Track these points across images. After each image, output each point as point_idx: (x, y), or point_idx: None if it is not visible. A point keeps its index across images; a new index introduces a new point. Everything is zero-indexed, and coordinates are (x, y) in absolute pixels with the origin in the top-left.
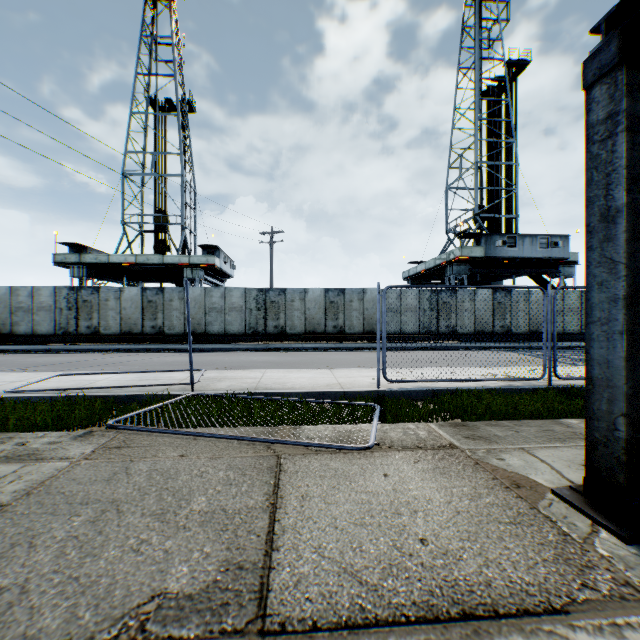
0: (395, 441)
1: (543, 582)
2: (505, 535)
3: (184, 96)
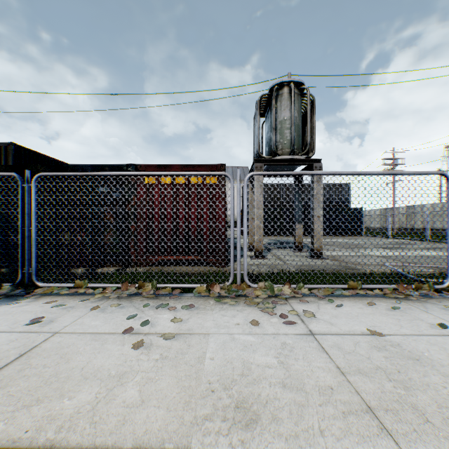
0: (378, 266)
1: (338, 256)
2: (342, 258)
3: None
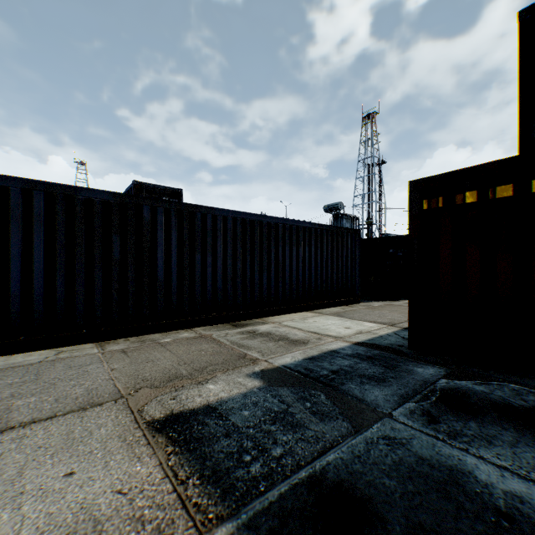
0: None
1: None
2: None
3: (379, 160)
